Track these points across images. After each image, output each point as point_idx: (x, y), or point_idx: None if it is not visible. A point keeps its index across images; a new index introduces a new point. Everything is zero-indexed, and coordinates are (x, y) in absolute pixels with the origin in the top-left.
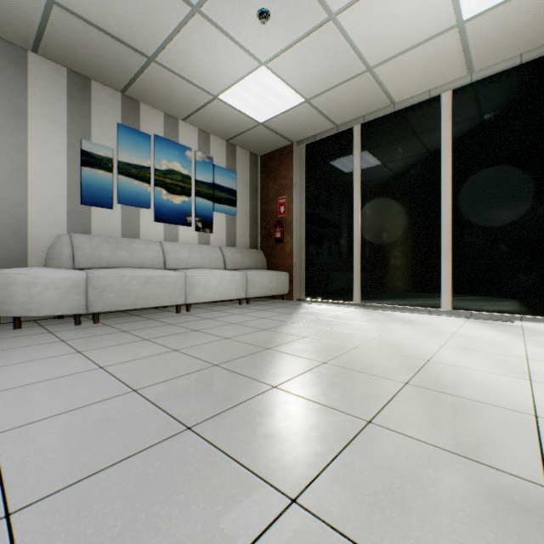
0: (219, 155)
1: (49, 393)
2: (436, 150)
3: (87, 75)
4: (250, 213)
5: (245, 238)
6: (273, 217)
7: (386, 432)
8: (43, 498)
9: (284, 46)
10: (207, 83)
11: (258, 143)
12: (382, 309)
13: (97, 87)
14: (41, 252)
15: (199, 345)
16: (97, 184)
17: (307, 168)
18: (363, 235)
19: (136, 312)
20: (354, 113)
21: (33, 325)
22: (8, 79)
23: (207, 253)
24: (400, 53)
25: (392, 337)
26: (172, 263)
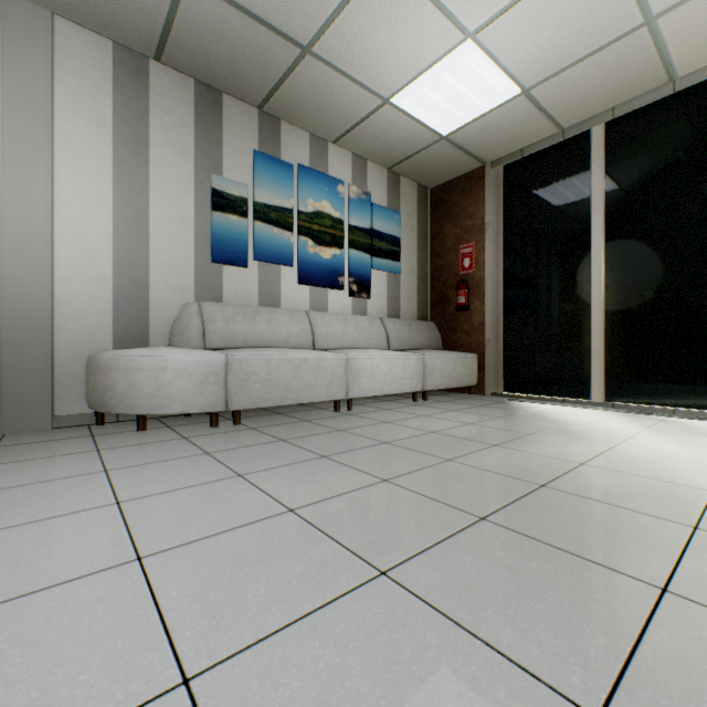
0: (378, 190)
1: (237, 565)
2: None
3: (218, 86)
4: (417, 270)
5: (411, 305)
6: (451, 274)
7: None
8: None
9: None
10: (378, 80)
11: (433, 168)
12: (653, 414)
13: (229, 103)
14: (164, 327)
15: (415, 472)
16: (229, 234)
17: (506, 200)
18: (608, 295)
19: (278, 409)
20: (598, 105)
21: (158, 426)
22: (127, 98)
23: (365, 327)
24: None
25: None
26: (323, 342)
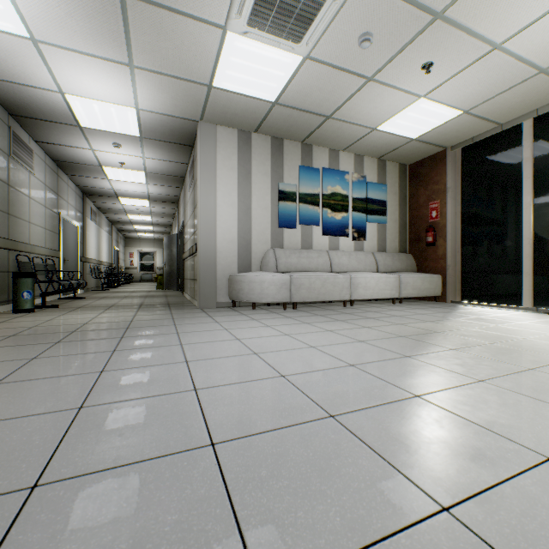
0: (371, 173)
1: (316, 337)
2: None
3: (281, 137)
4: (399, 220)
5: (394, 243)
6: (423, 222)
7: (543, 373)
8: (360, 364)
9: (444, 79)
10: (369, 121)
11: (408, 155)
12: None
13: (286, 144)
14: (257, 262)
15: (380, 326)
16: (287, 212)
17: (462, 171)
18: (535, 235)
19: (312, 304)
20: (524, 109)
21: (259, 309)
22: (243, 154)
23: (362, 259)
24: None
25: None
26: (336, 268)
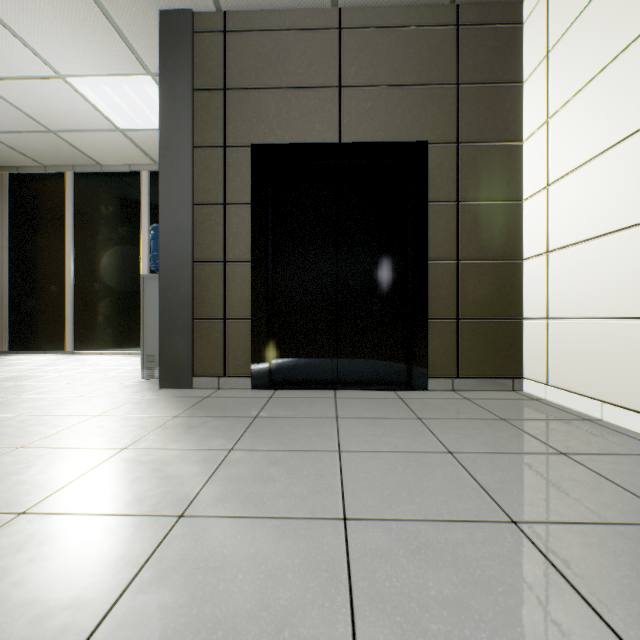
0: None
1: None
2: (140, 216)
3: None
4: None
5: None
6: None
7: None
8: None
9: None
10: None
11: None
12: (85, 355)
13: None
14: None
15: None
16: None
17: (12, 200)
18: (77, 283)
19: None
20: (61, 160)
21: None
22: None
23: None
24: (79, 130)
25: (30, 373)
26: None
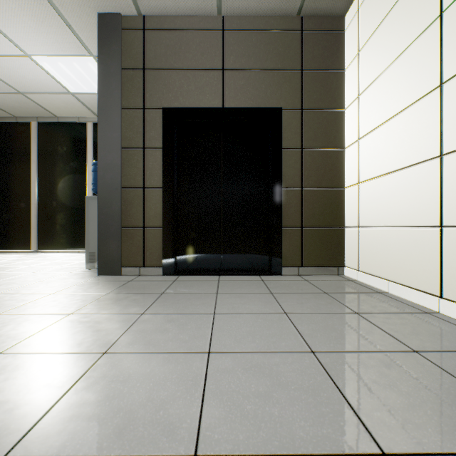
0: None
1: None
2: (86, 154)
3: None
4: None
5: None
6: None
7: None
8: None
9: None
10: None
11: None
12: (46, 253)
13: None
14: None
15: None
16: None
17: None
18: (40, 201)
19: None
20: (28, 113)
21: None
22: None
23: None
24: (41, 92)
25: (5, 266)
26: None
